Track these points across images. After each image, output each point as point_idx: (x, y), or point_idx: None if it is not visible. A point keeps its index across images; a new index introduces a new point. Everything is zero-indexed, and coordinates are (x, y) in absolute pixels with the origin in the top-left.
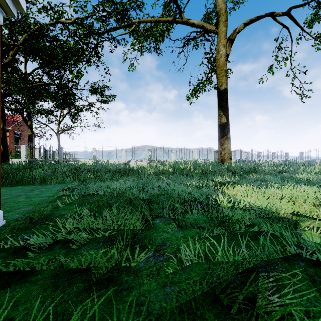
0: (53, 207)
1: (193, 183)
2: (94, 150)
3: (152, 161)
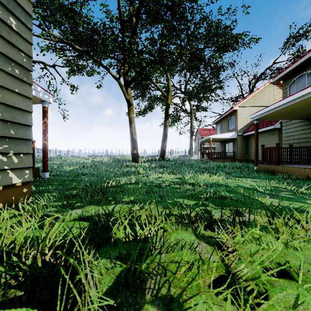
0: None
1: None
2: None
3: None
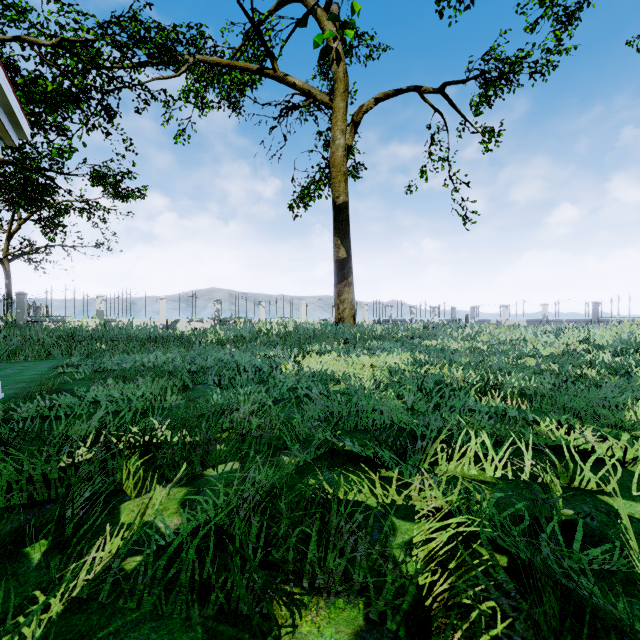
0: (59, 383)
1: (270, 354)
2: (100, 300)
3: (222, 321)
